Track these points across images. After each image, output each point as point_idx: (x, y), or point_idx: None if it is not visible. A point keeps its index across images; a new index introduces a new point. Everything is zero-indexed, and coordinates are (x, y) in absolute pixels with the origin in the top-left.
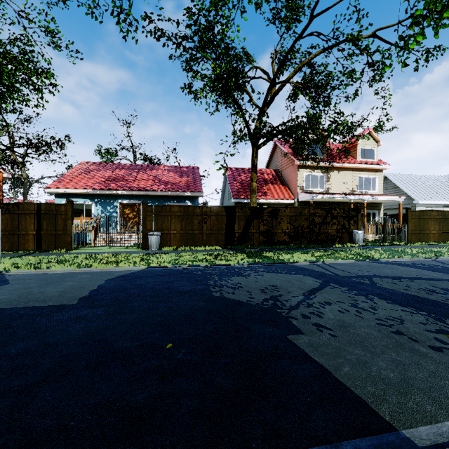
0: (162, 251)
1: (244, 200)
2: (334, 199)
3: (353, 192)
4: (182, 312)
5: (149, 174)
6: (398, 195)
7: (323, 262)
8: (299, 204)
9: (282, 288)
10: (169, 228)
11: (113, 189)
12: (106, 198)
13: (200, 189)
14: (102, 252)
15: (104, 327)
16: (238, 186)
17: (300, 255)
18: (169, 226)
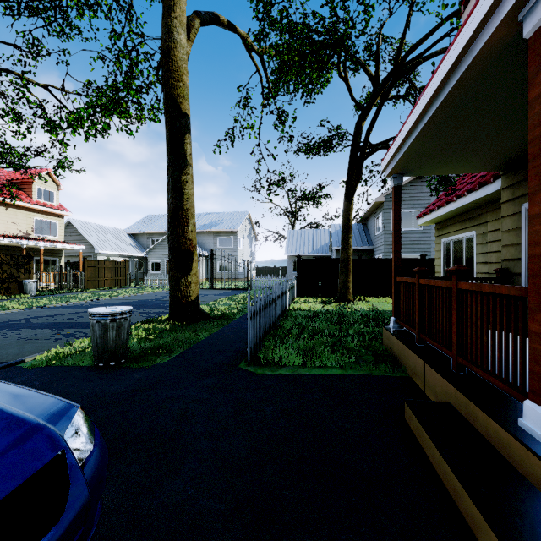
0: None
1: None
2: None
3: (28, 235)
4: None
5: None
6: (83, 243)
7: None
8: None
9: None
10: None
11: None
12: None
13: None
14: None
15: None
16: None
17: None
18: None
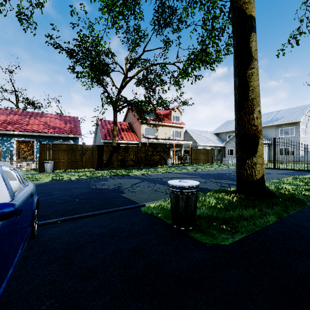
0: (55, 172)
1: (109, 141)
2: (159, 142)
3: (169, 138)
4: (79, 193)
5: (39, 120)
6: (191, 140)
7: (147, 174)
8: (141, 144)
9: (123, 183)
10: (59, 158)
11: (10, 130)
12: (4, 136)
13: (80, 133)
14: (9, 175)
15: (46, 199)
16: (106, 132)
17: (138, 171)
18: (59, 157)
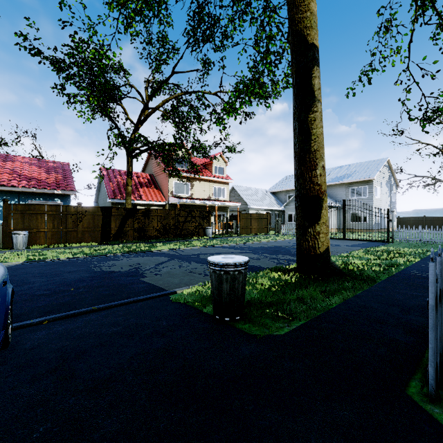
0: (32, 249)
1: (120, 201)
2: (196, 203)
3: (210, 198)
4: (75, 279)
5: (2, 166)
6: (240, 201)
7: (178, 249)
8: (169, 206)
9: (143, 263)
10: (39, 226)
11: None
12: None
13: (73, 188)
14: None
15: (20, 290)
16: (115, 187)
17: (164, 246)
18: (39, 225)
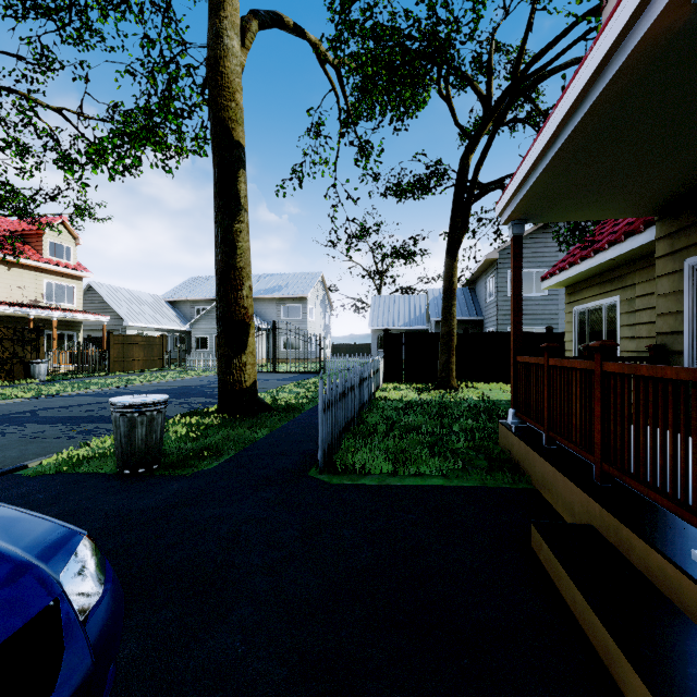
0: None
1: None
2: (0, 312)
3: (36, 303)
4: None
5: None
6: (108, 313)
7: None
8: None
9: None
10: None
11: None
12: None
13: None
14: None
15: None
16: None
17: None
18: None
